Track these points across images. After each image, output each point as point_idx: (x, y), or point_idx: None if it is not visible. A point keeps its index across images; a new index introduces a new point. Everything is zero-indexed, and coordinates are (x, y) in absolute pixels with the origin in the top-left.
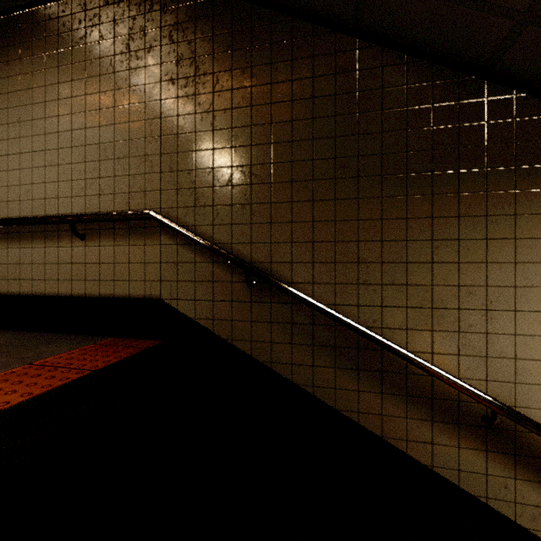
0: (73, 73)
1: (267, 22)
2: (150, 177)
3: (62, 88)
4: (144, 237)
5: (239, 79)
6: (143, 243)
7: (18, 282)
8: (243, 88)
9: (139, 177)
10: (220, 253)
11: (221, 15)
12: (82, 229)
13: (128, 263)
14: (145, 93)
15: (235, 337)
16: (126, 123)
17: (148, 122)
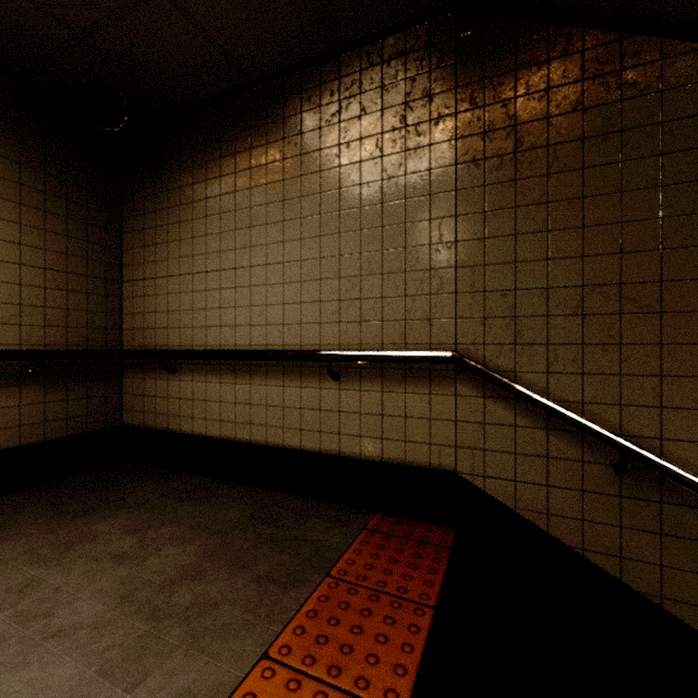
0: (321, 161)
1: (653, 58)
2: (438, 299)
3: (307, 182)
4: (430, 382)
5: (597, 152)
6: (427, 392)
7: (248, 427)
8: (604, 165)
9: (421, 298)
10: (579, 423)
11: (562, 58)
12: (335, 366)
13: (403, 417)
14: (431, 182)
15: (589, 547)
16: (400, 225)
17: (435, 223)
